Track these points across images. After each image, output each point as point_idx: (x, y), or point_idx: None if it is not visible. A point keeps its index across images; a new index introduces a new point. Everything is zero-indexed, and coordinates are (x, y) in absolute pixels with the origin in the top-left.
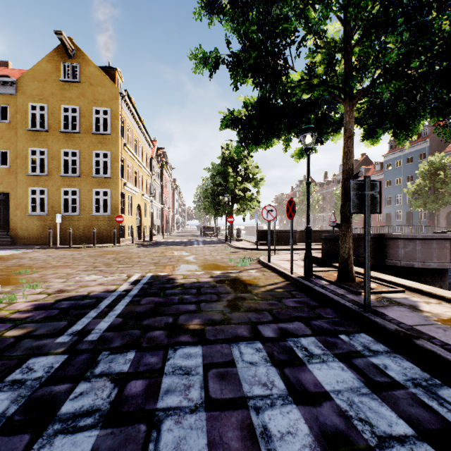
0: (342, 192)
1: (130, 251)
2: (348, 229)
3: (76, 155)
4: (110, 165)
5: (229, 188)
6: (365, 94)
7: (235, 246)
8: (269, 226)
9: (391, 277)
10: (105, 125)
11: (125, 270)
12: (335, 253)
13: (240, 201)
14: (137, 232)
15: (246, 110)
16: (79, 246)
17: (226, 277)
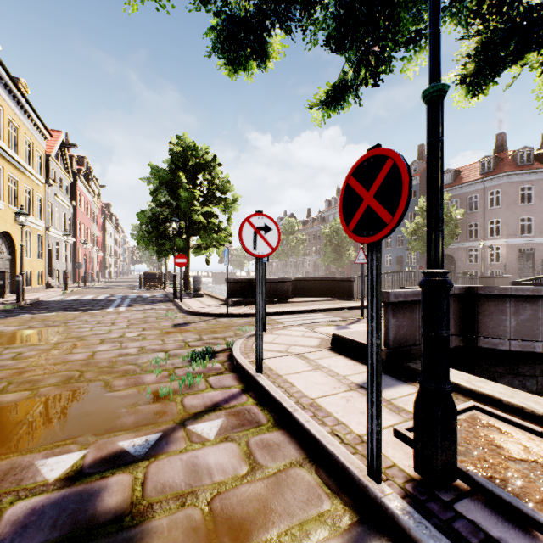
0: None
1: None
2: None
3: None
4: None
5: (182, 210)
6: None
7: (187, 309)
8: (260, 272)
9: None
10: None
11: None
12: (412, 335)
13: (201, 232)
14: None
15: None
16: None
17: (59, 541)
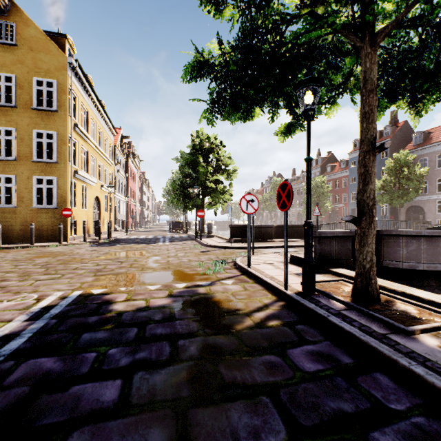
0: (361, 171)
1: (75, 252)
2: (371, 225)
3: (11, 134)
4: (57, 148)
5: (199, 179)
6: (395, 28)
7: (206, 243)
8: (249, 221)
9: (425, 292)
10: (50, 100)
11: (44, 285)
12: (331, 254)
13: (212, 194)
14: (94, 228)
15: (221, 48)
16: (11, 246)
17: (192, 295)
